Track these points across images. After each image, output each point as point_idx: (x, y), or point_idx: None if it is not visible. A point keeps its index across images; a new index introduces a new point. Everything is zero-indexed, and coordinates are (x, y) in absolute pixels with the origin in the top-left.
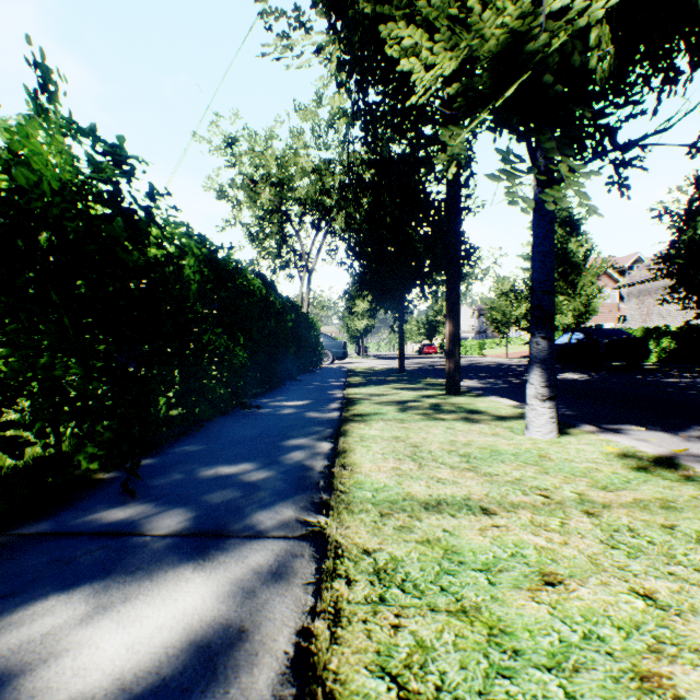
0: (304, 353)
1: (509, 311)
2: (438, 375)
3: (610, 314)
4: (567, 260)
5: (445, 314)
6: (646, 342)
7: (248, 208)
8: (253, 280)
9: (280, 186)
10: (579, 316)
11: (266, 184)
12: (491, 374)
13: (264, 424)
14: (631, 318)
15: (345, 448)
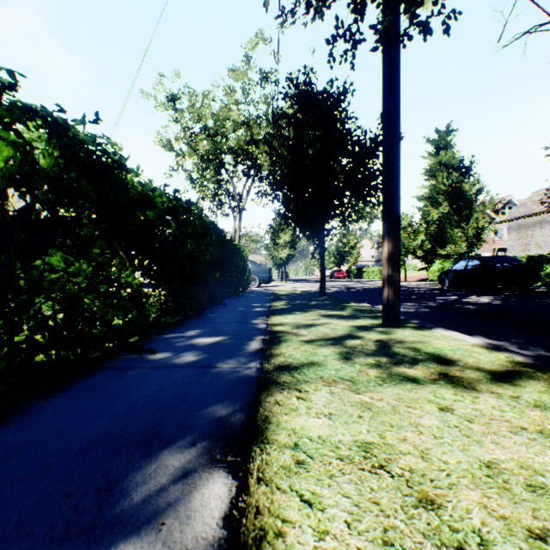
0: (230, 278)
1: (407, 242)
2: (355, 298)
3: (487, 245)
4: (460, 198)
5: (383, 234)
6: (537, 268)
7: (189, 156)
8: (148, 185)
9: (215, 136)
10: (471, 246)
11: (203, 134)
12: (404, 297)
13: (134, 395)
14: (511, 248)
15: (260, 520)
